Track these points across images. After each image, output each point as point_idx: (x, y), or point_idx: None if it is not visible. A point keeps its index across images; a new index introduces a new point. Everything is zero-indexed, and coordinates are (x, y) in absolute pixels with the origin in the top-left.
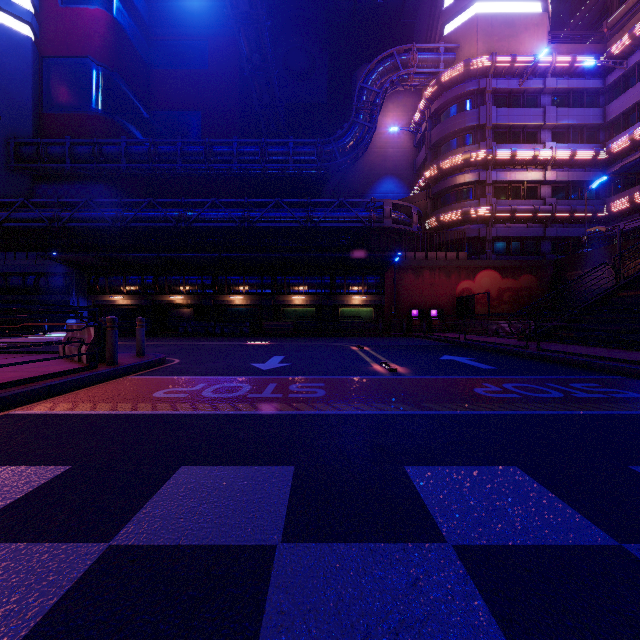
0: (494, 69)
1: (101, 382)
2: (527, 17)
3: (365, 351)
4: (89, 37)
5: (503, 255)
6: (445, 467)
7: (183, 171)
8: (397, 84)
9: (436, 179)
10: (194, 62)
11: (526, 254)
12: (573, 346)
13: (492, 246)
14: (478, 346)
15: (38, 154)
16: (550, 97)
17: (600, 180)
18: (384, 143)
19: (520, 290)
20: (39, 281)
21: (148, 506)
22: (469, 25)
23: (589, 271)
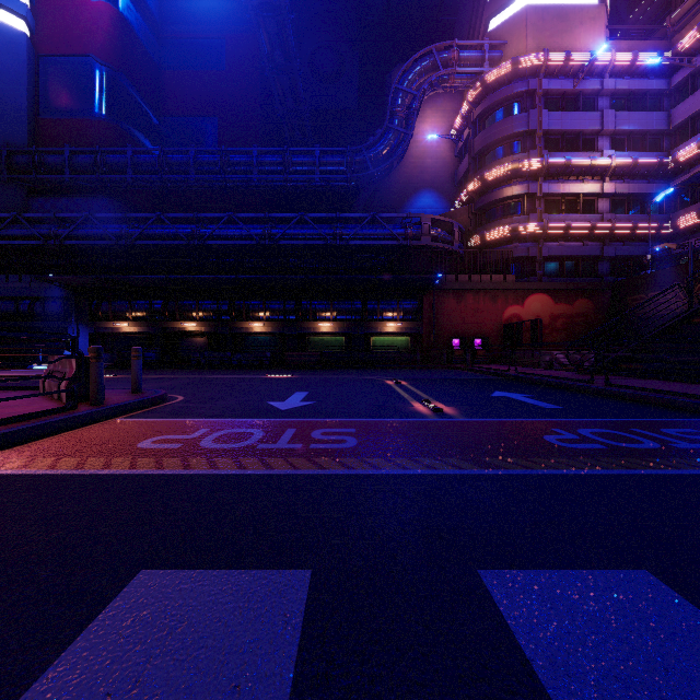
0: (545, 68)
1: (79, 427)
2: (582, 10)
3: (402, 386)
4: (91, 33)
5: (555, 277)
6: (539, 572)
7: (196, 183)
8: (436, 85)
9: (480, 192)
10: (209, 62)
11: (581, 276)
12: (644, 380)
13: (543, 267)
14: (533, 380)
15: (34, 164)
16: (608, 100)
17: (665, 192)
18: (421, 152)
19: (575, 316)
20: (34, 306)
21: (61, 662)
22: (517, 19)
23: (659, 294)
